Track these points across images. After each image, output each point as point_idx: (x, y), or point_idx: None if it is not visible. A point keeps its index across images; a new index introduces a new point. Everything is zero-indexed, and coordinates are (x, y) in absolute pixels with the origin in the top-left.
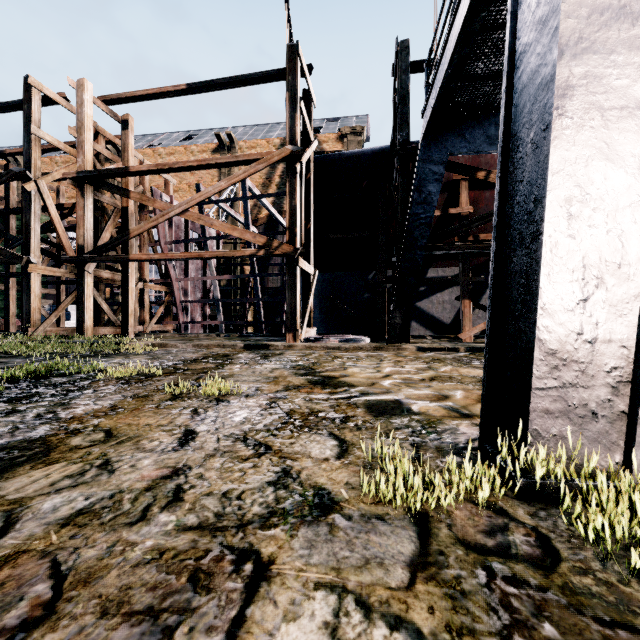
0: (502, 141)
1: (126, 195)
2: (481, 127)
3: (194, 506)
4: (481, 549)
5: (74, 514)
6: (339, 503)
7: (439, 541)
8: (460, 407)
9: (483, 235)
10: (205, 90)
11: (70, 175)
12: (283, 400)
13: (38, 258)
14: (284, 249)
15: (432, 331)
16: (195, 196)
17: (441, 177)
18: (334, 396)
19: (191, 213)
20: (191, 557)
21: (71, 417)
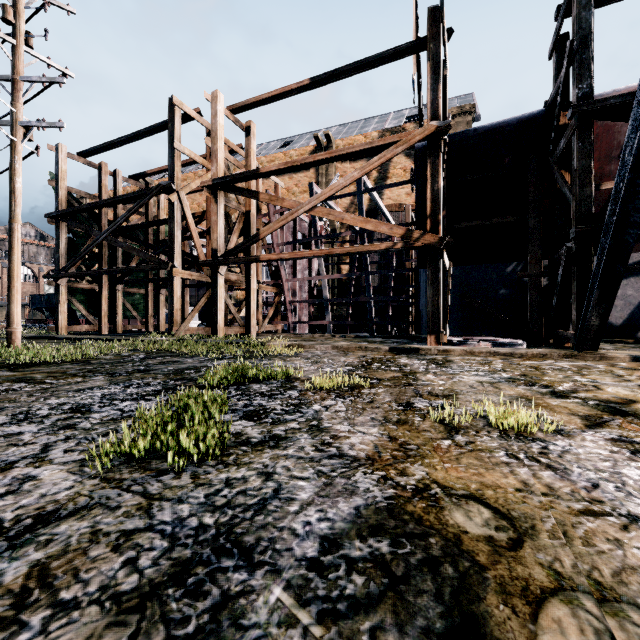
0: None
1: (255, 197)
2: None
3: None
4: None
5: None
6: None
7: None
8: None
9: None
10: (328, 81)
11: (206, 183)
12: None
13: (179, 263)
14: (427, 240)
15: None
16: (325, 190)
17: None
18: None
19: (320, 209)
20: None
21: (368, 457)
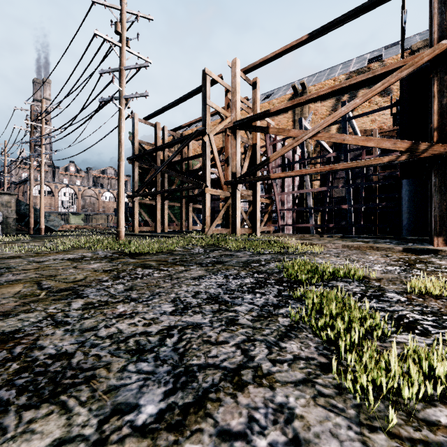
0: None
1: (266, 131)
2: None
3: None
4: None
5: None
6: None
7: None
8: None
9: None
10: (323, 33)
11: (229, 125)
12: None
13: (209, 184)
14: (435, 150)
15: None
16: (327, 118)
17: None
18: None
19: (322, 134)
20: None
21: None
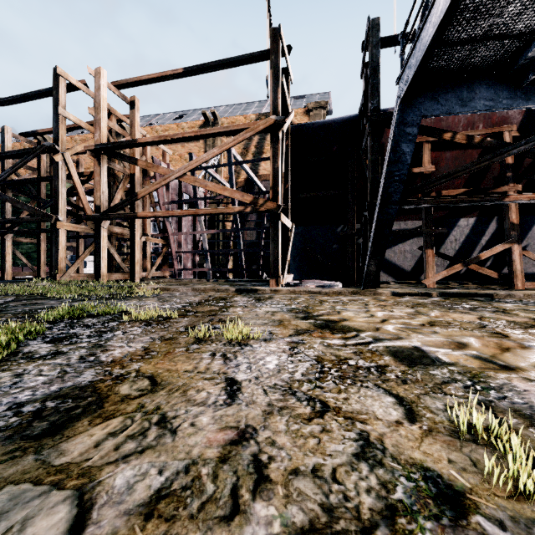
0: None
1: (134, 163)
2: (453, 90)
3: (289, 491)
4: None
5: (153, 497)
6: (465, 495)
7: None
8: (490, 357)
9: (445, 191)
10: (199, 72)
11: (89, 147)
12: (303, 345)
13: (64, 217)
14: (268, 206)
15: (394, 277)
16: (192, 162)
17: (414, 138)
18: (349, 342)
19: (188, 177)
20: None
21: (111, 360)
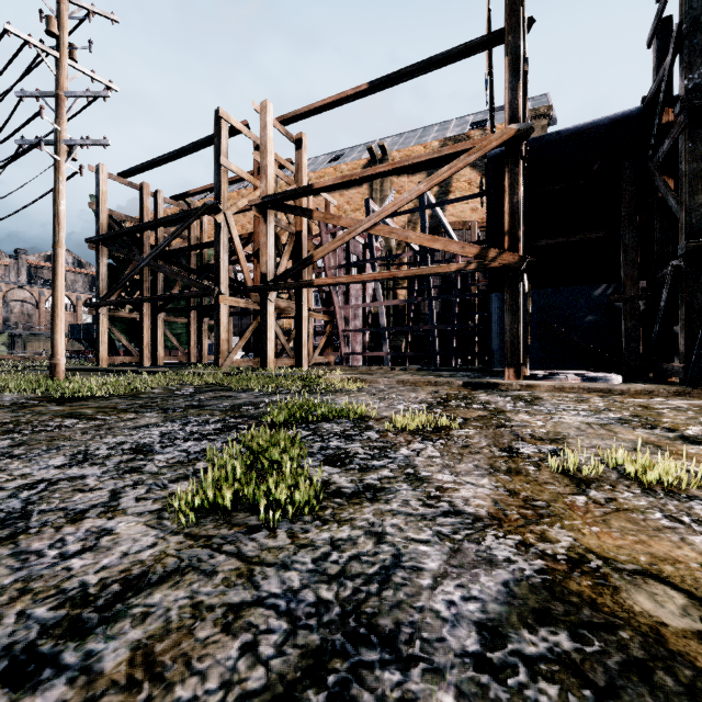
0: None
1: (309, 215)
2: None
3: None
4: None
5: None
6: None
7: None
8: None
9: None
10: (388, 85)
11: (255, 202)
12: None
13: (226, 289)
14: (505, 259)
15: None
16: (387, 206)
17: None
18: None
19: (381, 227)
20: None
21: (491, 515)
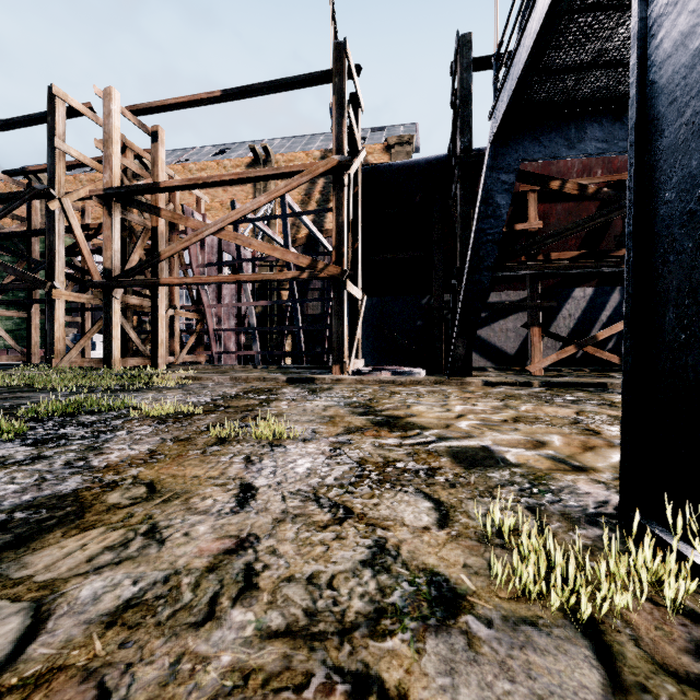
0: (635, 127)
1: (156, 213)
2: (559, 129)
3: (274, 598)
4: (699, 683)
5: (121, 607)
6: (466, 597)
7: (631, 667)
8: (566, 457)
9: (555, 254)
10: (242, 96)
11: (96, 192)
12: (348, 446)
13: (62, 283)
14: (330, 271)
15: (494, 363)
16: (232, 213)
17: (511, 187)
18: (407, 441)
19: (227, 232)
20: (288, 685)
21: (105, 465)
